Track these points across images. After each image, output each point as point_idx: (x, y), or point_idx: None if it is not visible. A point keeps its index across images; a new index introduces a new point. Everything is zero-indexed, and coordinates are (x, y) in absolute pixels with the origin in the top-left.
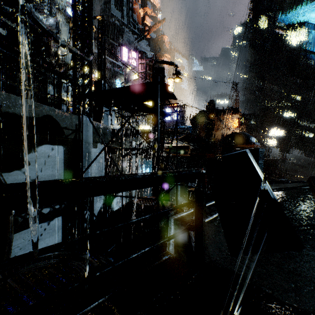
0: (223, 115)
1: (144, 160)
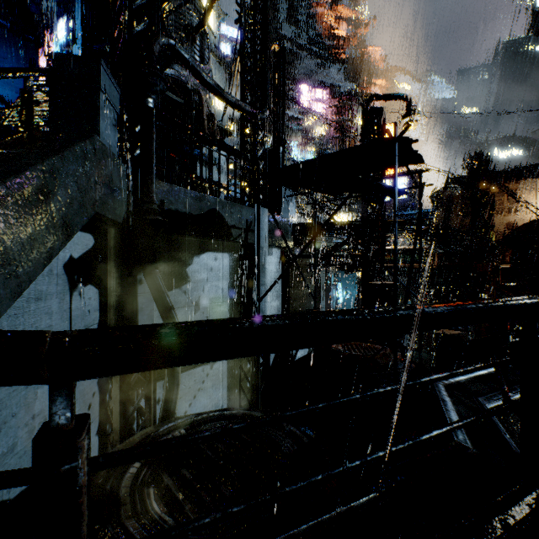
0: (510, 182)
1: (341, 274)
